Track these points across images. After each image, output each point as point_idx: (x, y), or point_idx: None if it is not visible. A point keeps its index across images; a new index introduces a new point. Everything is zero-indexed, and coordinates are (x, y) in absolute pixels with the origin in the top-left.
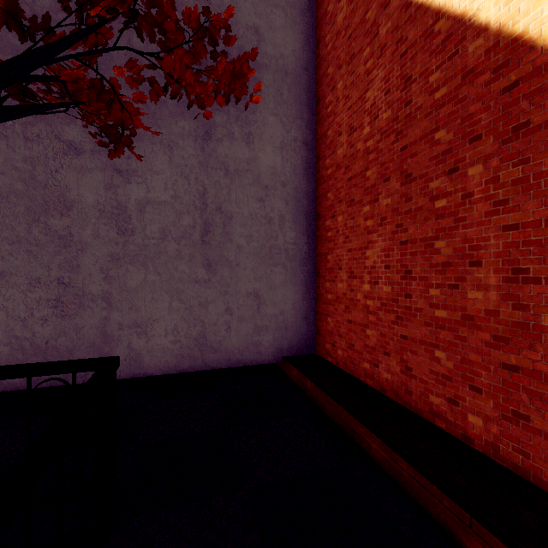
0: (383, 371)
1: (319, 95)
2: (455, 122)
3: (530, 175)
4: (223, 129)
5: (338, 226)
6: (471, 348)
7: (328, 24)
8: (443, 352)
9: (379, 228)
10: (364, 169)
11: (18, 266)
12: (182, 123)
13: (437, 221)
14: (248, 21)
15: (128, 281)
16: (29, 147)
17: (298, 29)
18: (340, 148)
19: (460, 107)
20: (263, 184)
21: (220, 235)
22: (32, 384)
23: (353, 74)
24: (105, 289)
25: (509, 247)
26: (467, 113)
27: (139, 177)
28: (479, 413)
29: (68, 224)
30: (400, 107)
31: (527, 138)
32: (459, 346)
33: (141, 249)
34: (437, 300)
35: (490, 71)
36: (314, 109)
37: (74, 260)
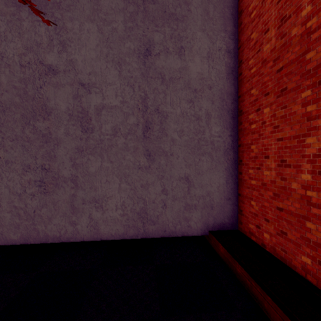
0: None
1: (242, 8)
2: None
3: None
4: (160, 46)
5: (264, 117)
6: None
7: None
8: None
9: None
10: (302, 53)
11: (16, 156)
12: (128, 44)
13: None
14: None
15: (89, 167)
16: (23, 71)
17: None
18: (266, 44)
19: None
20: (192, 88)
21: (157, 131)
22: (25, 241)
23: None
24: (73, 173)
25: None
26: None
27: (97, 88)
28: None
29: (48, 126)
30: None
31: None
32: None
33: (98, 143)
34: None
35: None
36: (236, 21)
37: (52, 152)
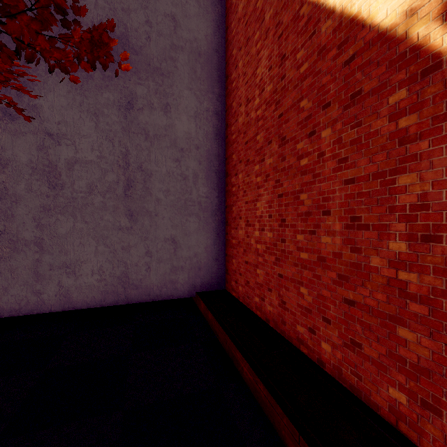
0: (267, 304)
1: (227, 73)
2: (313, 92)
3: (362, 136)
4: (144, 100)
5: (239, 182)
6: (323, 285)
7: (233, 13)
8: (306, 288)
9: (265, 183)
10: (255, 134)
11: None
12: (107, 95)
13: (302, 177)
14: (166, 10)
15: (58, 228)
16: None
17: (210, 17)
18: (240, 117)
19: (316, 79)
20: (179, 147)
21: (141, 190)
22: None
23: (248, 54)
24: (37, 236)
25: (349, 198)
26: (321, 84)
27: (69, 140)
28: (329, 340)
29: (3, 180)
30: (278, 81)
31: (360, 104)
32: (316, 283)
33: (70, 201)
34: (301, 244)
35: (336, 47)
36: (224, 84)
37: (9, 211)
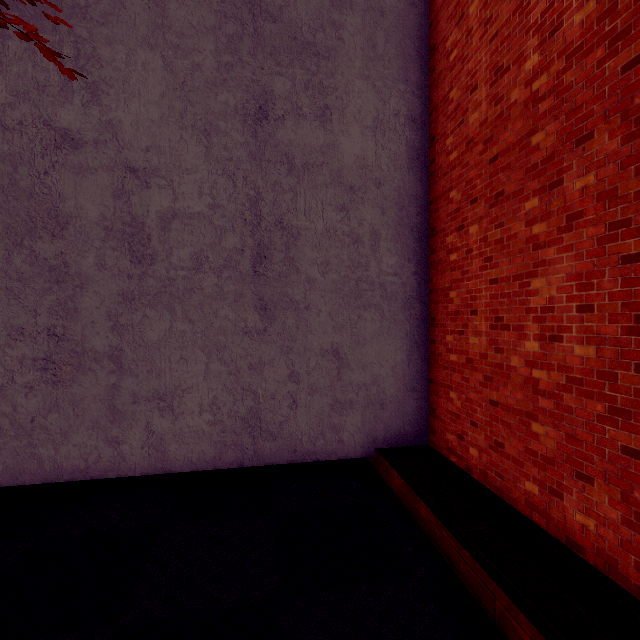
0: (573, 508)
1: (435, 41)
2: None
3: None
4: (286, 103)
5: (470, 242)
6: None
7: None
8: None
9: (564, 235)
10: (526, 134)
11: None
12: (225, 96)
13: None
14: None
15: (145, 332)
16: (8, 140)
17: None
18: (474, 112)
19: None
20: (346, 184)
21: (281, 263)
22: (12, 480)
23: None
24: (114, 344)
25: None
26: None
27: (163, 179)
28: None
29: (61, 250)
30: None
31: None
32: None
33: (165, 285)
34: None
35: None
36: (426, 65)
37: (71, 302)
